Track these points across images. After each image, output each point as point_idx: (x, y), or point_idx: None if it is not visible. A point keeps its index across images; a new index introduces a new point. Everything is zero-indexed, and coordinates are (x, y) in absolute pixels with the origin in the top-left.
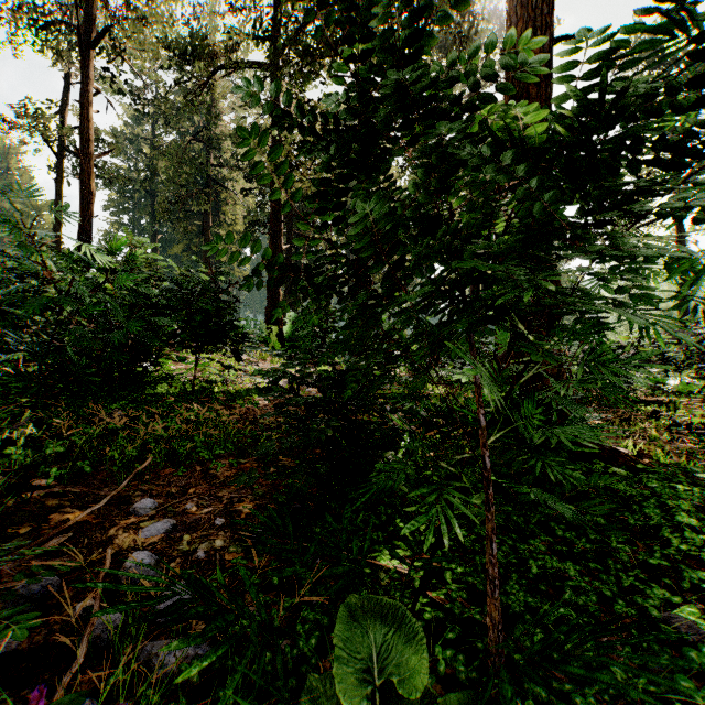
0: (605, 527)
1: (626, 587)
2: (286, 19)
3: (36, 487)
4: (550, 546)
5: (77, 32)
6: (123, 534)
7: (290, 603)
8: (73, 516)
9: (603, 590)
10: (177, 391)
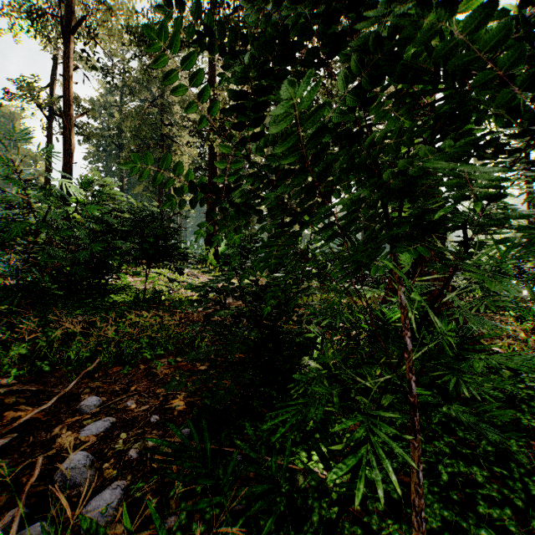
0: (501, 427)
1: (529, 491)
2: (220, 6)
3: (0, 385)
4: (452, 447)
5: (61, 22)
6: (66, 433)
7: (211, 513)
8: (25, 413)
9: (513, 500)
10: (132, 299)
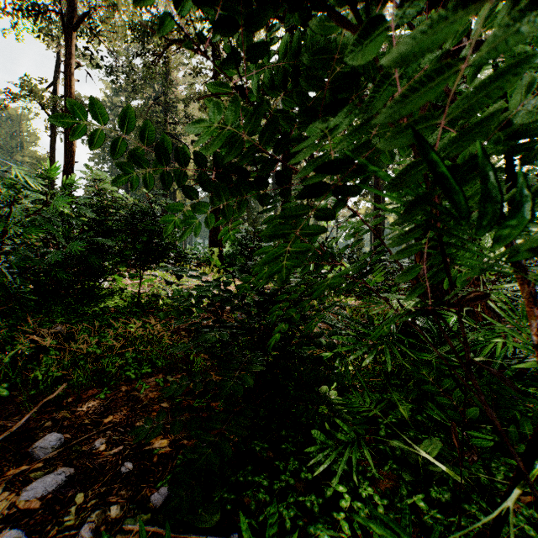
0: None
1: None
2: None
3: None
4: (532, 521)
5: (61, 17)
6: (3, 494)
7: None
8: None
9: None
10: (126, 304)
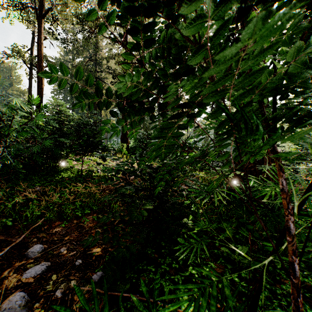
0: None
1: None
2: None
3: None
4: None
5: (36, 10)
6: (13, 275)
7: None
8: None
9: None
10: (74, 175)
